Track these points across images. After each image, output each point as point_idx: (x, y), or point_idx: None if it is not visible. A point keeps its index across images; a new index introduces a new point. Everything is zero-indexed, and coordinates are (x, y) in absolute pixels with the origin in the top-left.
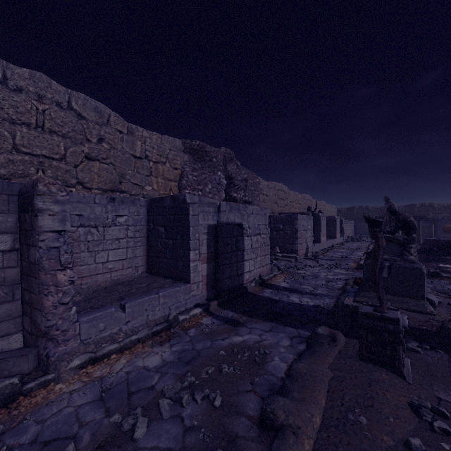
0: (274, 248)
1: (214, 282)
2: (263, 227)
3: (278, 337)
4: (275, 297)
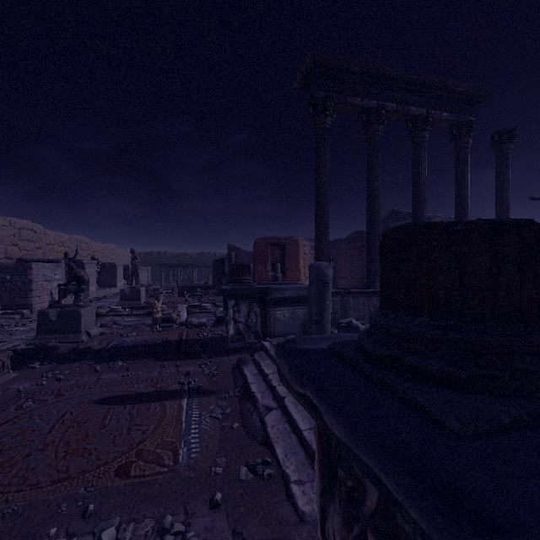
0: None
1: None
2: None
3: None
4: None
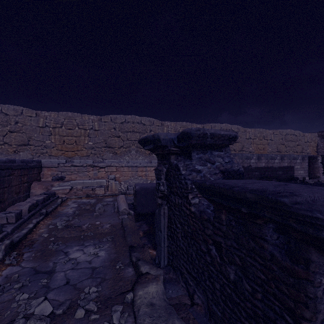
0: None
1: None
2: None
3: None
4: None
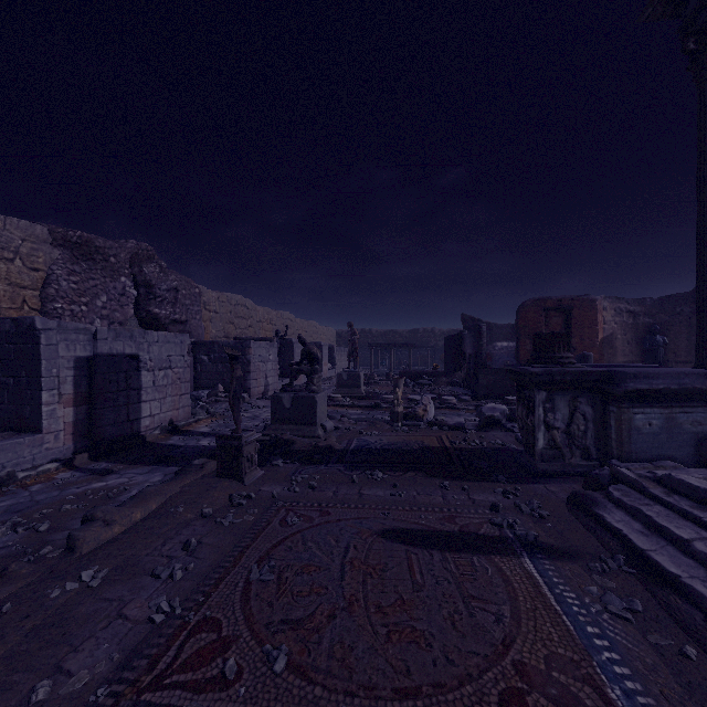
0: (216, 386)
1: (88, 432)
2: (178, 359)
3: (152, 476)
4: (181, 443)
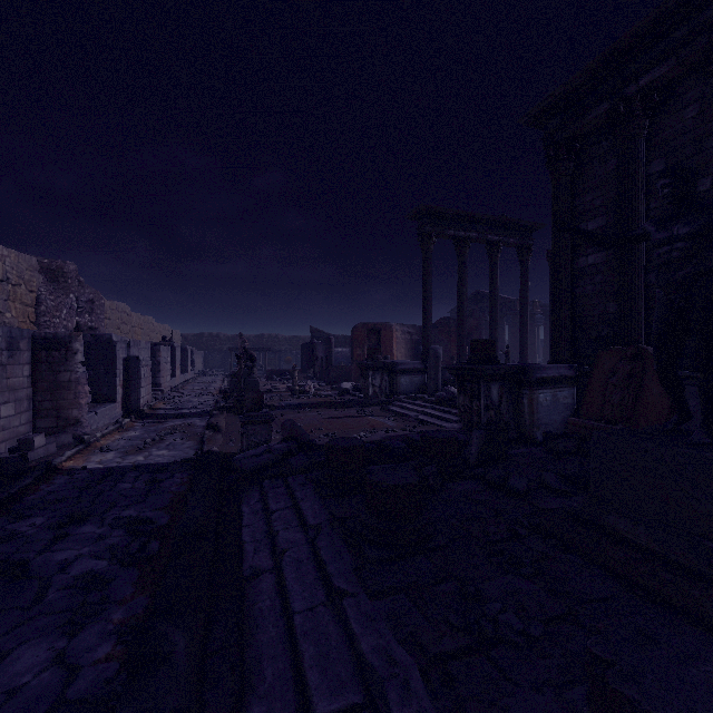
0: None
1: (125, 404)
2: (148, 360)
3: (193, 420)
4: (170, 412)
